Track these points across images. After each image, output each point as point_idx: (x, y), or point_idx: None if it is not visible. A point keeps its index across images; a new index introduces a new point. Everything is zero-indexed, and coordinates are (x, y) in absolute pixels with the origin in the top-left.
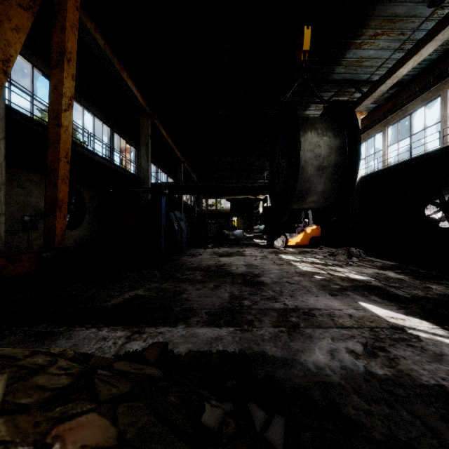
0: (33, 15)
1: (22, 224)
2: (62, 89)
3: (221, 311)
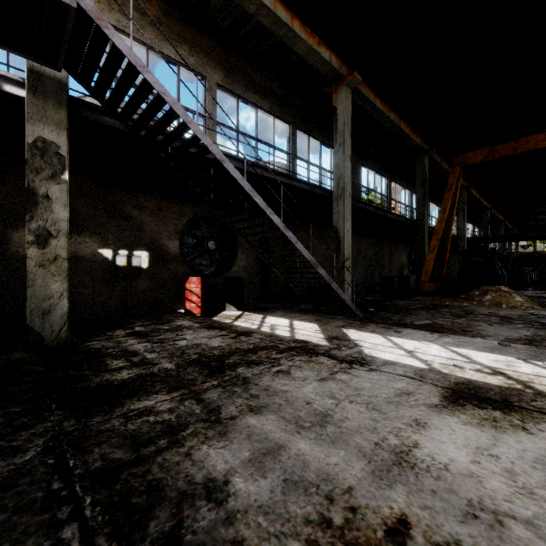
0: (451, 199)
1: (399, 271)
2: (452, 216)
3: (542, 301)
